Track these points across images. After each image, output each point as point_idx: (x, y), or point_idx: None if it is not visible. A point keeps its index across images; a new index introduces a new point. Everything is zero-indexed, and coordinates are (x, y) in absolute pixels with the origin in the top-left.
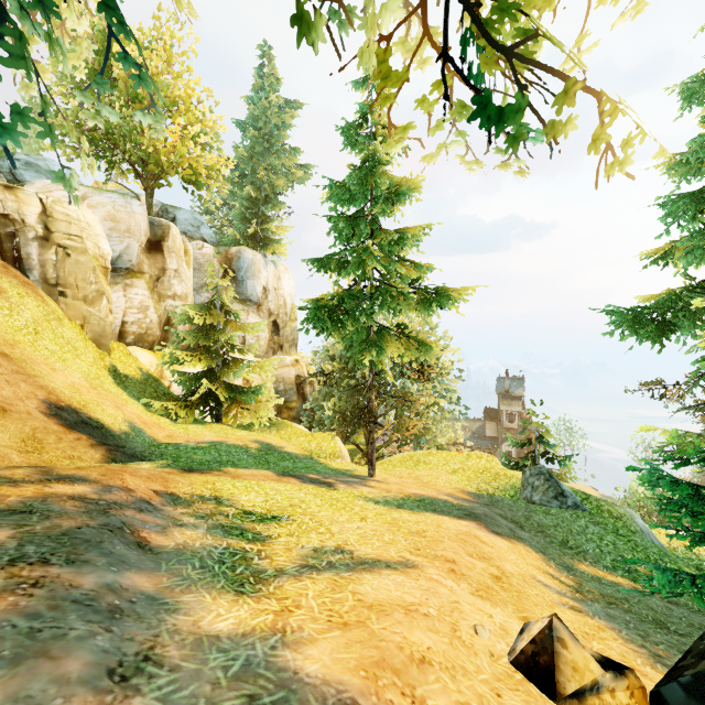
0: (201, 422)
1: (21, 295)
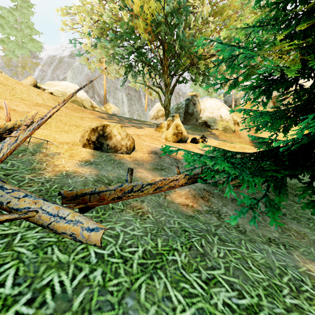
0: None
1: None
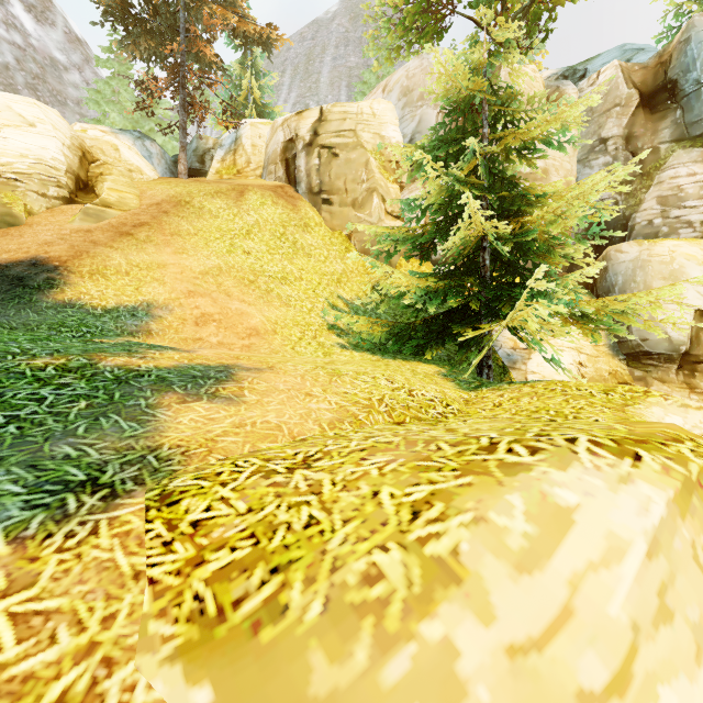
0: (412, 359)
1: (263, 204)
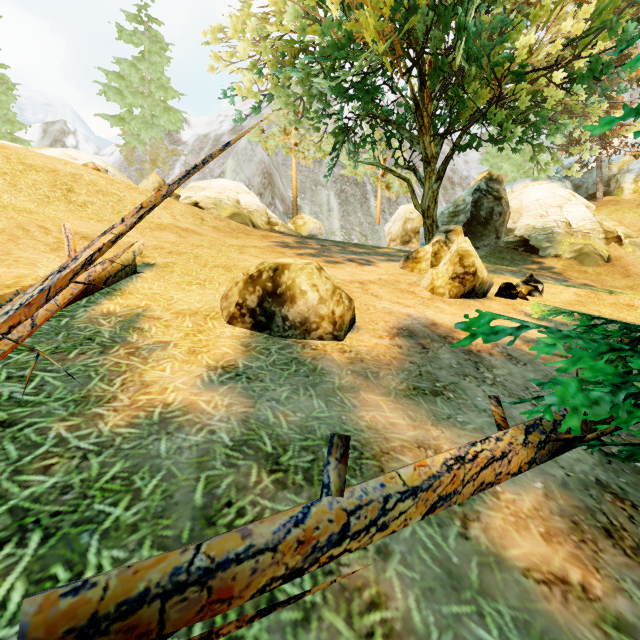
0: None
1: None
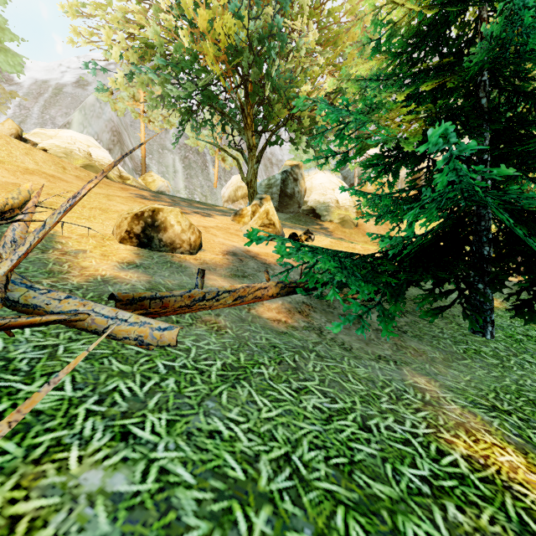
0: None
1: None
